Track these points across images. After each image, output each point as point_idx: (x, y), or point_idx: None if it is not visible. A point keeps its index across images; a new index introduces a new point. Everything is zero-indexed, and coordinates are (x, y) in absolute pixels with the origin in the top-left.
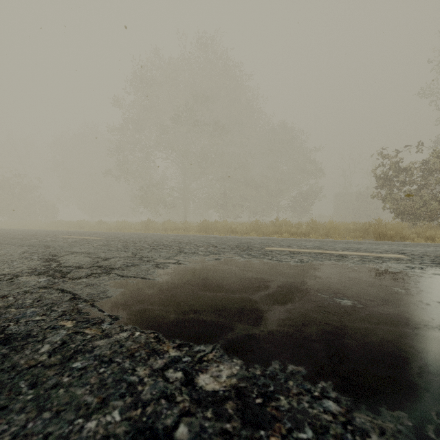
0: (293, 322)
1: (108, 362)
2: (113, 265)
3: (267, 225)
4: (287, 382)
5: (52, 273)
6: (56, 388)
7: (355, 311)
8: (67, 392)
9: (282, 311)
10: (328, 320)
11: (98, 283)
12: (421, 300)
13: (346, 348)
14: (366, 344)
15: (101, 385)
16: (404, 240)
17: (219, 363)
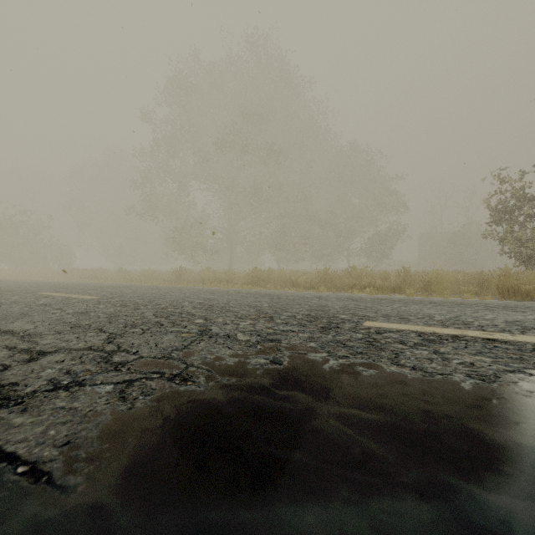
0: None
1: None
2: (26, 381)
3: (339, 276)
4: None
5: None
6: None
7: None
8: None
9: None
10: None
11: None
12: None
13: None
14: None
15: None
16: None
17: None
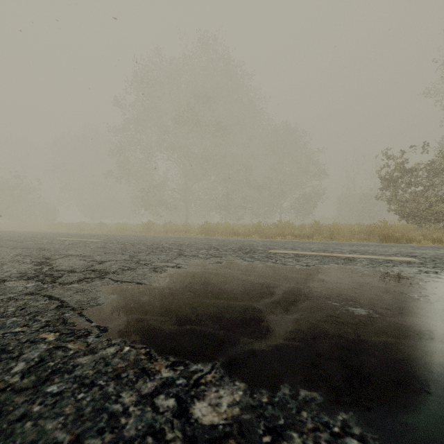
0: (303, 334)
1: (90, 385)
2: (108, 268)
3: (269, 227)
4: (300, 413)
5: (42, 277)
6: (23, 421)
7: (371, 321)
8: (34, 427)
9: (289, 321)
10: (342, 332)
11: (90, 289)
12: (442, 308)
13: (365, 367)
14: (388, 362)
15: (77, 416)
16: (410, 242)
17: (219, 387)
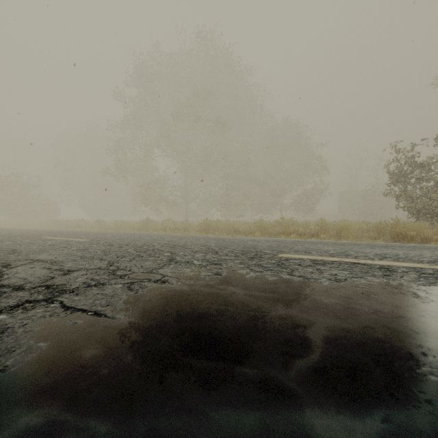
0: None
1: None
2: (70, 283)
3: (271, 225)
4: None
5: None
6: None
7: None
8: None
9: None
10: None
11: (17, 326)
12: None
13: None
14: None
15: None
16: (426, 241)
17: None
